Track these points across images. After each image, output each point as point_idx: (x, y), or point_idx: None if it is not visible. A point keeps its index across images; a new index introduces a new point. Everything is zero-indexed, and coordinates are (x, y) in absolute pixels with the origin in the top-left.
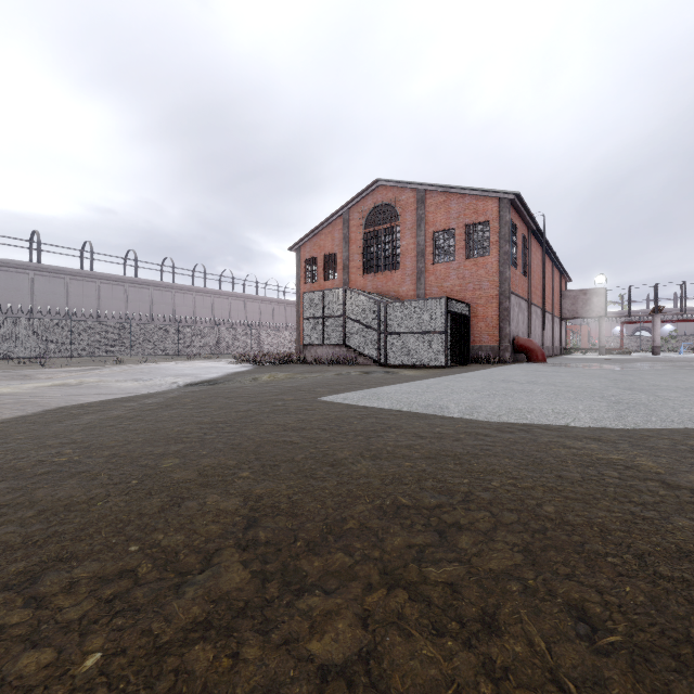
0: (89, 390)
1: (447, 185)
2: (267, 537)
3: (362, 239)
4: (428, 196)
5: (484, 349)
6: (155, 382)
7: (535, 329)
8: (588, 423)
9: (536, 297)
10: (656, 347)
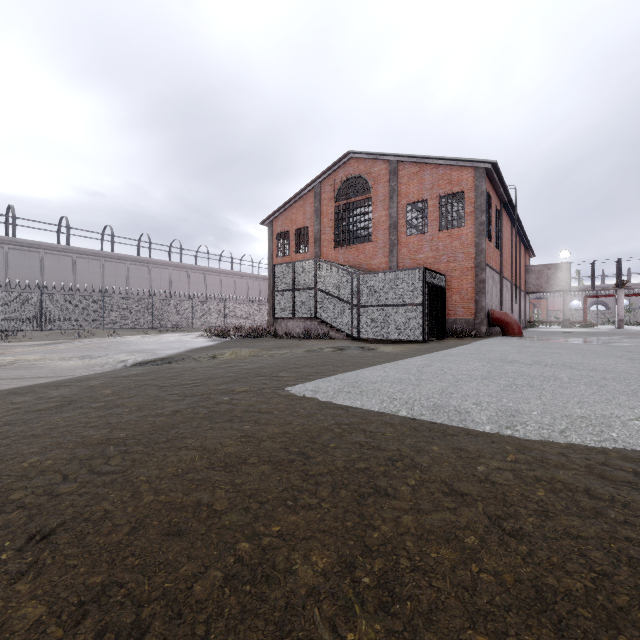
0: (11, 373)
1: (420, 156)
2: None
3: (334, 212)
4: (401, 168)
5: (458, 323)
6: (102, 360)
7: (505, 302)
8: None
9: (506, 271)
10: (620, 320)
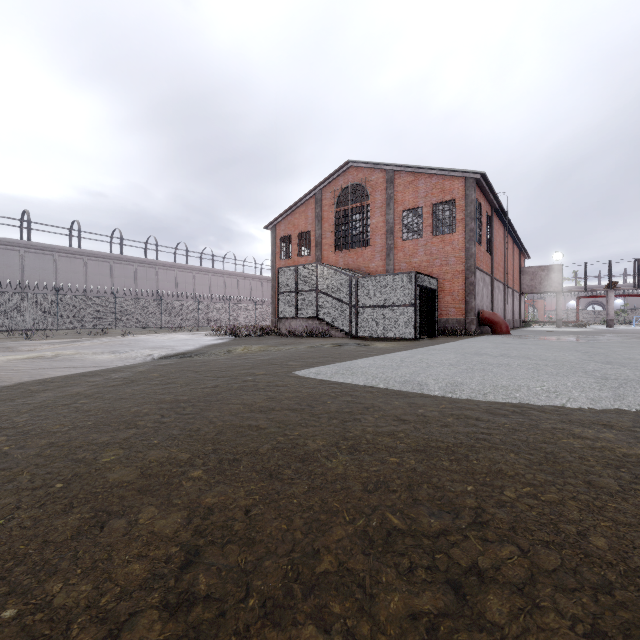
0: (62, 363)
1: (415, 166)
2: (209, 585)
3: (334, 217)
4: (397, 177)
5: (450, 322)
6: (131, 354)
7: (497, 303)
8: (586, 404)
9: (498, 273)
10: (610, 320)
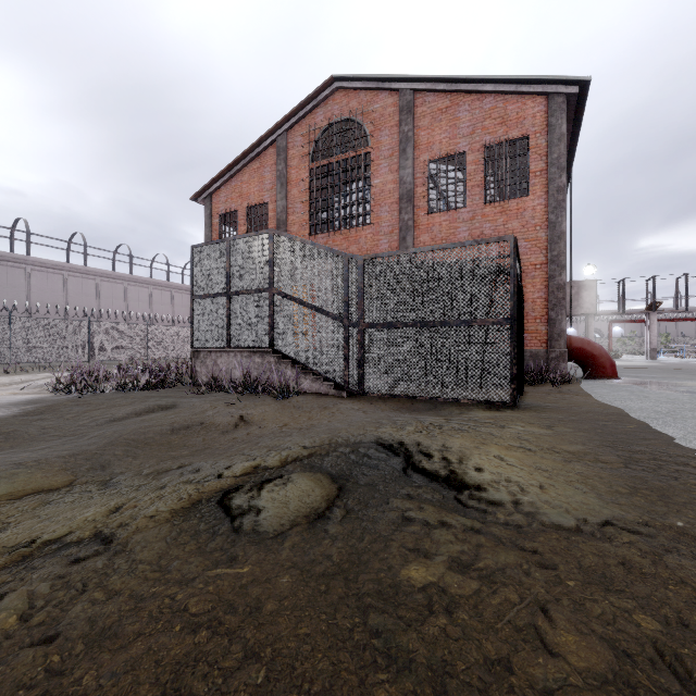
0: None
1: (454, 76)
2: None
3: (308, 176)
4: (419, 102)
5: None
6: None
7: None
8: None
9: None
10: (653, 350)
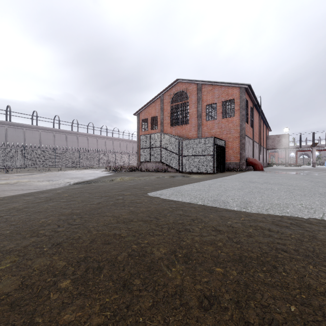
0: (17, 187)
1: (213, 81)
2: None
3: (170, 109)
4: (203, 87)
5: (231, 164)
6: (58, 182)
7: (255, 154)
8: None
9: (256, 138)
10: (313, 163)
